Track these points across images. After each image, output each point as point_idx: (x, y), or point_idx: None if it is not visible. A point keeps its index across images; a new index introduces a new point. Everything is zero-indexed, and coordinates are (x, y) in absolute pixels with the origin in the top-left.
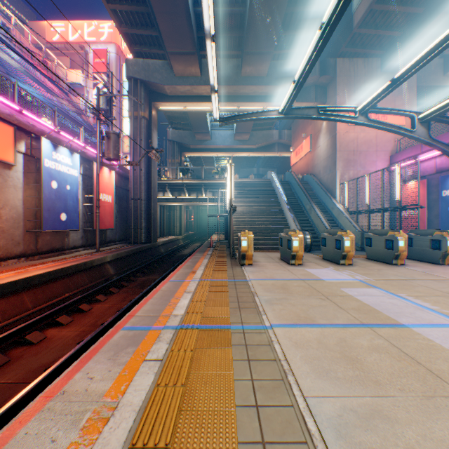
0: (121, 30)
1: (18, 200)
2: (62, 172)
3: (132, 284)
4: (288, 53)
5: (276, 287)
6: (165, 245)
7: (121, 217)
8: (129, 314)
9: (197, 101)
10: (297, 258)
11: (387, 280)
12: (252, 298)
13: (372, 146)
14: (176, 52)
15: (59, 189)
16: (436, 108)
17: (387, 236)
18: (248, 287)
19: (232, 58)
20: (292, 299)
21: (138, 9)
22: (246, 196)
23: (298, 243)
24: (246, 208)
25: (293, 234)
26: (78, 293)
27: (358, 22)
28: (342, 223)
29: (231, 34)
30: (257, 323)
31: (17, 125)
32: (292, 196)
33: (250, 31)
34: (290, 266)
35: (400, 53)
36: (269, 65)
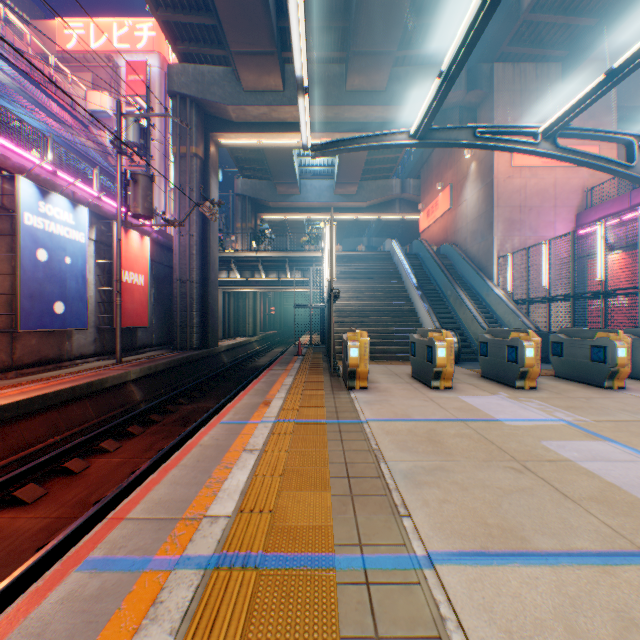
0: (158, 16)
1: None
2: (56, 235)
3: (169, 418)
4: (419, 55)
5: (417, 438)
6: (231, 352)
7: (162, 309)
8: (114, 515)
9: (278, 131)
10: (444, 377)
11: (617, 421)
12: (375, 467)
13: (549, 199)
14: (244, 51)
15: (52, 263)
16: None
17: (594, 339)
18: (365, 439)
19: (332, 64)
20: (458, 472)
21: None
22: (353, 276)
23: (446, 352)
24: (354, 294)
25: (437, 337)
26: (73, 436)
27: (531, 1)
28: (503, 318)
29: (330, 21)
30: (396, 545)
31: None
32: (423, 276)
33: (361, 15)
34: (431, 391)
35: (594, 52)
36: (389, 73)
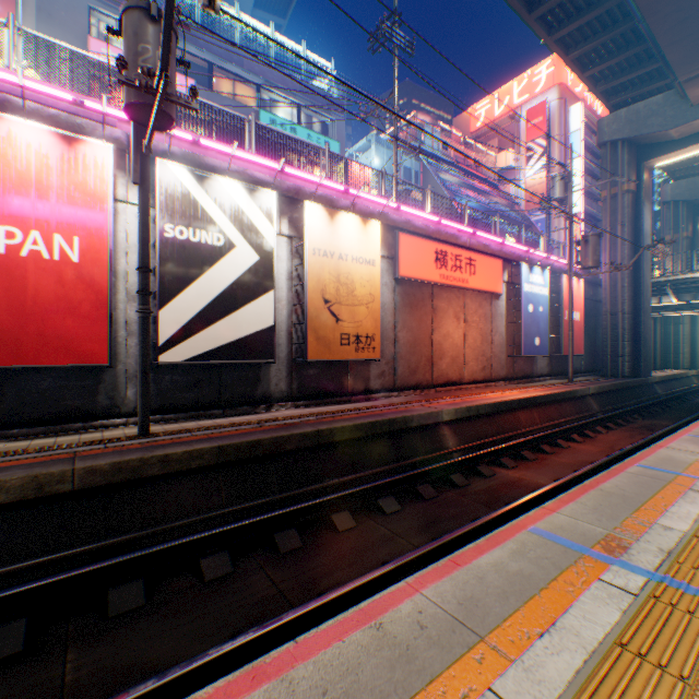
0: (594, 92)
1: (501, 327)
2: (534, 294)
3: (630, 425)
4: None
5: None
6: (662, 384)
7: (586, 340)
8: (682, 429)
9: None
10: None
11: None
12: None
13: None
14: (695, 75)
15: (532, 312)
16: None
17: None
18: None
19: None
20: None
21: (626, 55)
22: None
23: None
24: None
25: None
26: (566, 421)
27: None
28: None
29: None
30: None
31: (502, 258)
32: None
33: None
34: None
35: None
36: None
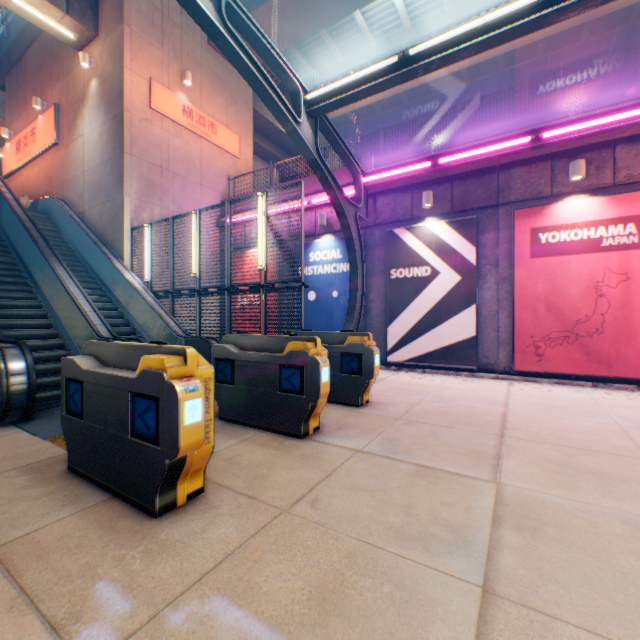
0: None
1: None
2: None
3: None
4: None
5: None
6: None
7: None
8: None
9: None
10: None
11: None
12: None
13: (197, 172)
14: None
15: None
16: (342, 84)
17: (288, 354)
18: None
19: None
20: None
21: None
22: None
23: None
24: None
25: None
26: None
27: None
28: (140, 317)
29: None
30: None
31: None
32: None
33: None
34: None
35: None
36: None
